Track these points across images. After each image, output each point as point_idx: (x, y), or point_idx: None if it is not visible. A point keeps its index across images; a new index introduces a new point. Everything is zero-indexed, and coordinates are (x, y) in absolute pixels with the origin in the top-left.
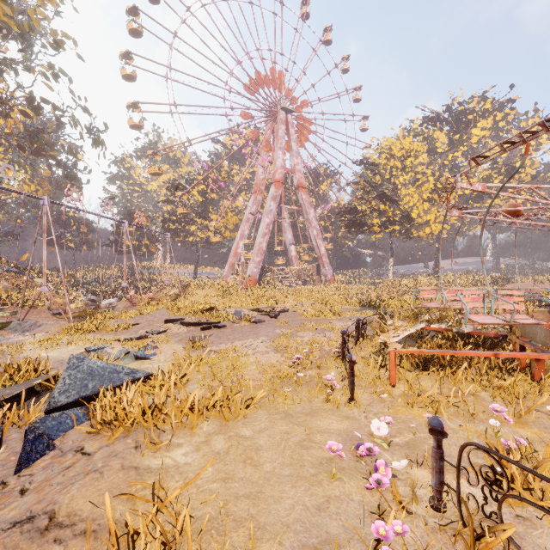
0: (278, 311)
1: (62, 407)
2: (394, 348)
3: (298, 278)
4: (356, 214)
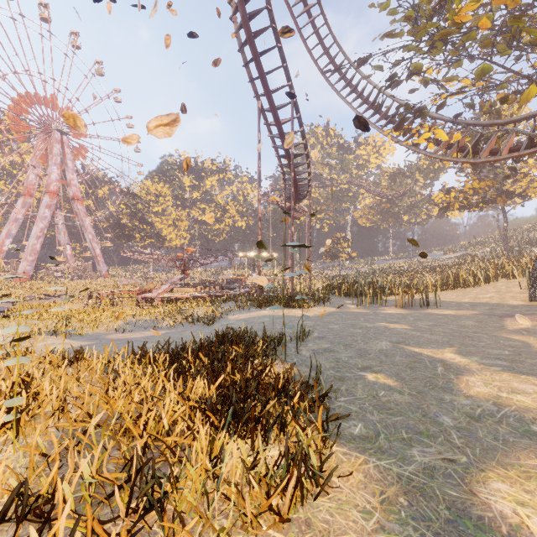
0: (60, 294)
1: None
2: (103, 293)
3: (74, 274)
4: (124, 228)
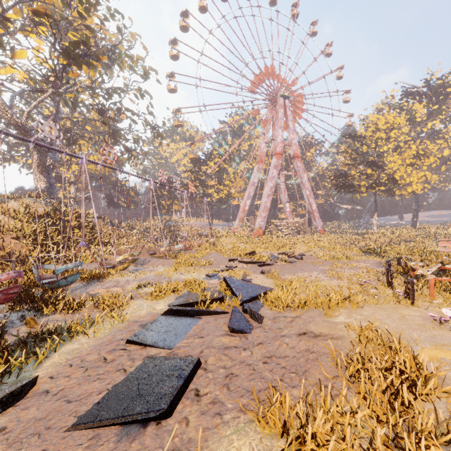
0: (299, 255)
1: (245, 301)
2: (433, 277)
3: (294, 229)
4: (345, 178)
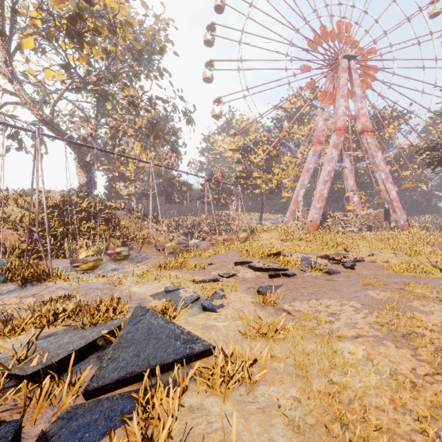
0: (352, 260)
1: (103, 387)
2: None
3: (362, 224)
4: None
